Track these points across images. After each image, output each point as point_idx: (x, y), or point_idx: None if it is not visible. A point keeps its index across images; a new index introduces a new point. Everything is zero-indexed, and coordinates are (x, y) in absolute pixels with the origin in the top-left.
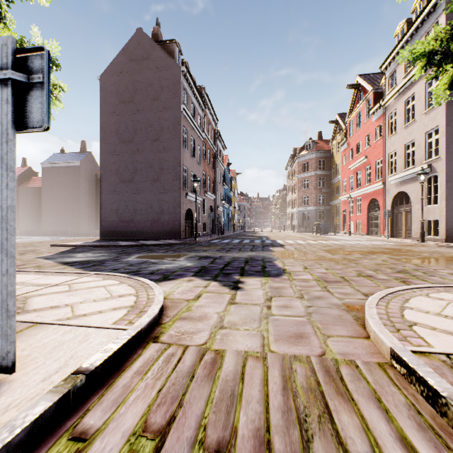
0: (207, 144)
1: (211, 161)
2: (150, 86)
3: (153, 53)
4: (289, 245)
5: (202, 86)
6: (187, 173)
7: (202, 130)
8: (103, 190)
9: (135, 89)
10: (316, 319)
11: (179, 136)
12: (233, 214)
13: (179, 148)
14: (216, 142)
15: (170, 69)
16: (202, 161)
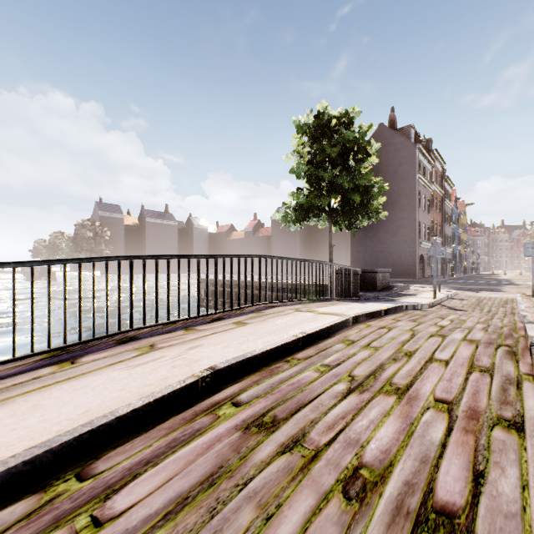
0: (434, 192)
1: (438, 206)
2: (389, 165)
3: (392, 139)
4: (525, 285)
5: (428, 139)
6: (420, 226)
7: (431, 182)
8: (353, 243)
9: (377, 169)
10: (504, 296)
11: (415, 200)
12: (462, 254)
13: (415, 209)
14: (443, 185)
15: (406, 149)
16: (430, 210)
